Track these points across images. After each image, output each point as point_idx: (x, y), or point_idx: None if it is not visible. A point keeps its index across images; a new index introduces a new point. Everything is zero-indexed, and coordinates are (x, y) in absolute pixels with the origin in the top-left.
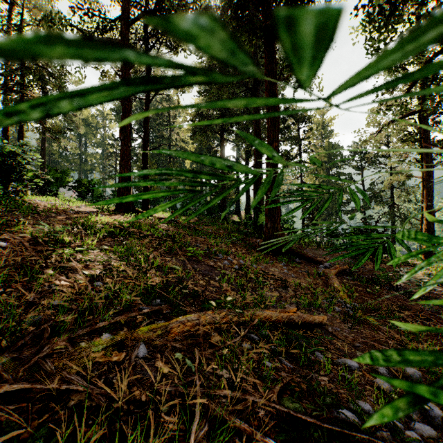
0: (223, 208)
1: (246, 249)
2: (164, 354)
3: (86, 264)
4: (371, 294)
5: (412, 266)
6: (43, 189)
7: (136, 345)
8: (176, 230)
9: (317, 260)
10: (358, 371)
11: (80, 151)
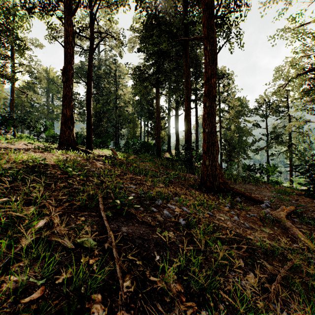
0: (158, 146)
1: (186, 189)
2: None
3: None
4: None
5: None
6: None
7: None
8: (110, 168)
9: (258, 199)
10: None
11: (48, 103)
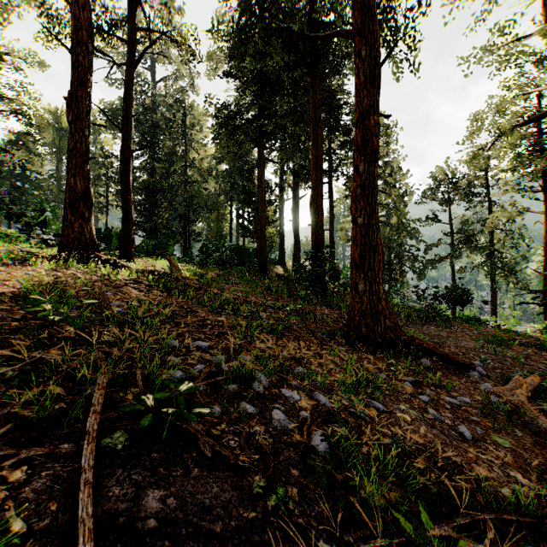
0: (261, 254)
1: (319, 343)
2: None
3: None
4: None
5: None
6: None
7: None
8: (159, 300)
9: (464, 361)
10: None
11: (58, 174)
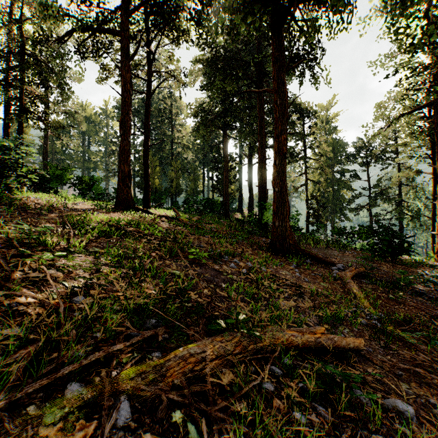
0: (226, 205)
1: (253, 249)
2: (156, 415)
3: (69, 271)
4: (394, 301)
5: (429, 267)
6: (43, 186)
7: (114, 403)
8: (177, 229)
9: (329, 261)
10: (415, 419)
11: (83, 149)
